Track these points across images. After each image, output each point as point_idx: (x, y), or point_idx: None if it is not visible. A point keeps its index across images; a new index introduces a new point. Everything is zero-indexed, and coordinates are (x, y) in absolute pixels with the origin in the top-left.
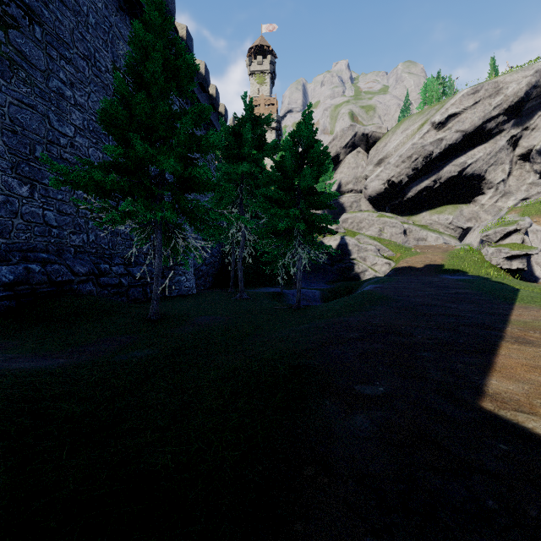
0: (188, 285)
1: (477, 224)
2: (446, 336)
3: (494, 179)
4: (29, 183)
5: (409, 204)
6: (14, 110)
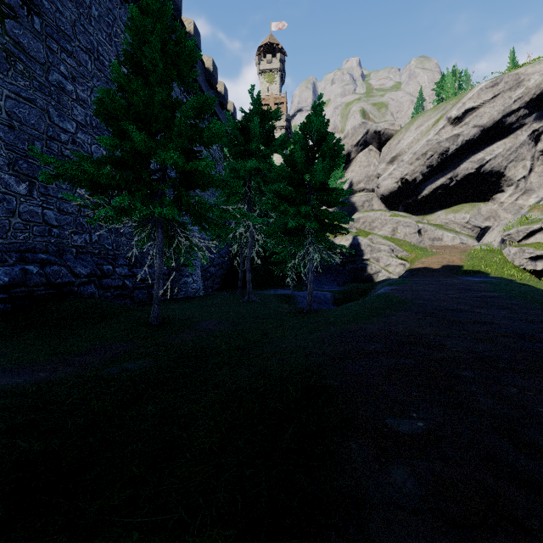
0: (195, 286)
1: (496, 223)
2: (486, 348)
3: (514, 176)
4: (27, 180)
5: (423, 202)
6: (11, 104)
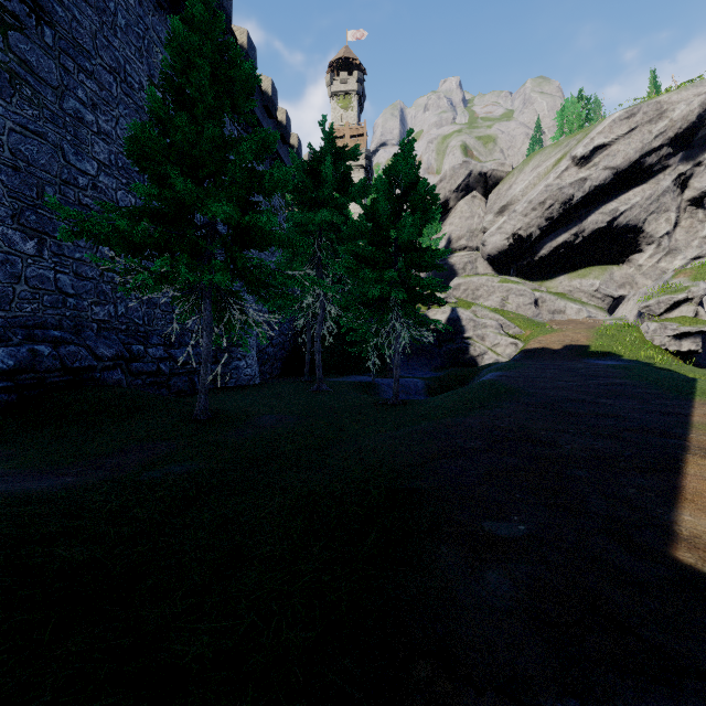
0: (249, 372)
1: (632, 291)
2: (606, 445)
3: (655, 232)
4: (36, 236)
5: (541, 265)
6: (16, 139)
